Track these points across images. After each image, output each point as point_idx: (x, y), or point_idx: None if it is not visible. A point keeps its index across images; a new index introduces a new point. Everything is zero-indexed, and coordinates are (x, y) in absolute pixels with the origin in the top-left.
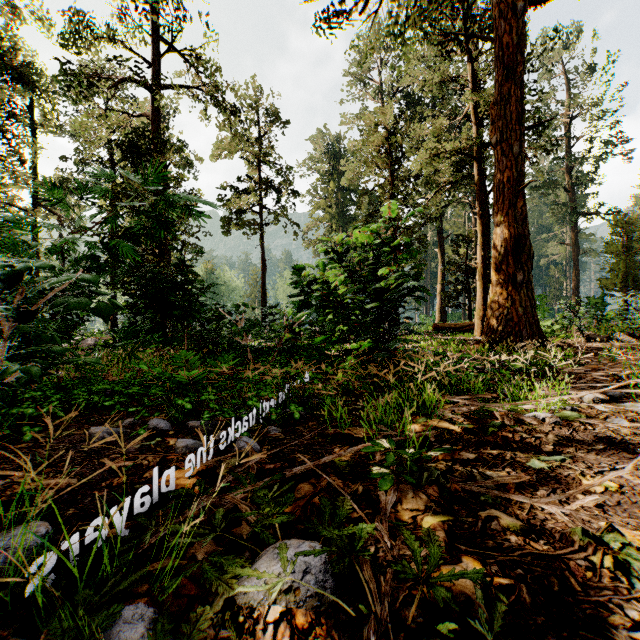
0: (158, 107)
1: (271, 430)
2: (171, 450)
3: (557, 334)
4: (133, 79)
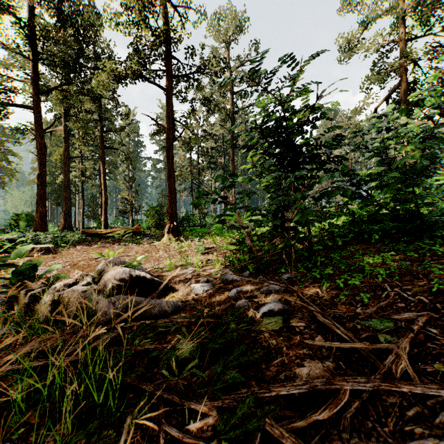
0: None
1: None
2: None
3: None
4: None
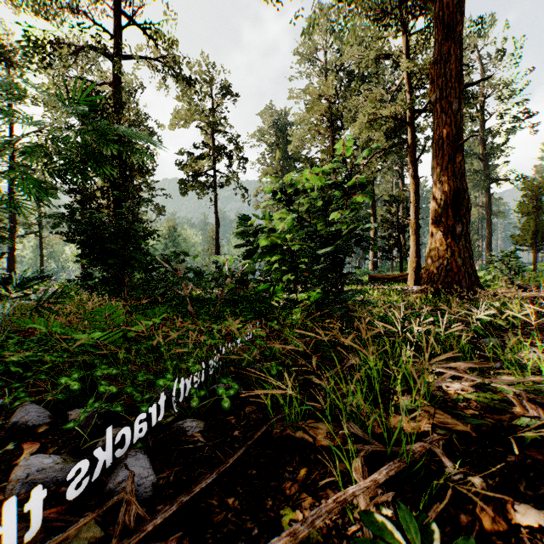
0: (118, 76)
1: (187, 427)
2: (6, 480)
3: (489, 284)
4: (92, 46)
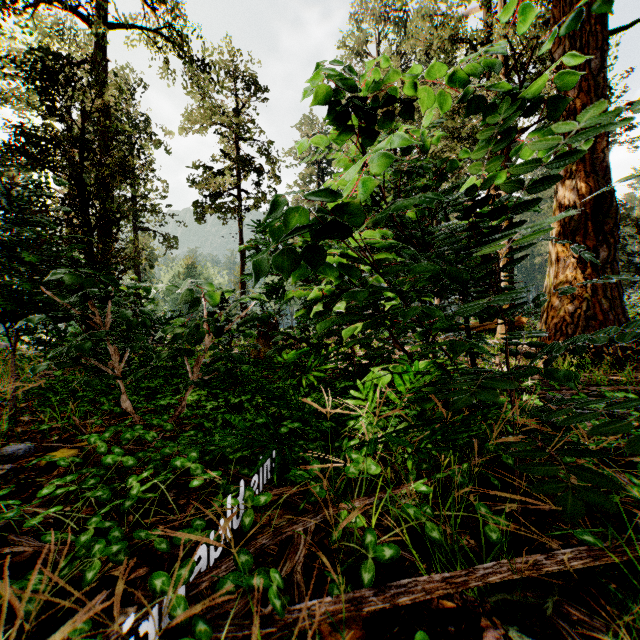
0: (102, 51)
1: None
2: None
3: None
4: None
